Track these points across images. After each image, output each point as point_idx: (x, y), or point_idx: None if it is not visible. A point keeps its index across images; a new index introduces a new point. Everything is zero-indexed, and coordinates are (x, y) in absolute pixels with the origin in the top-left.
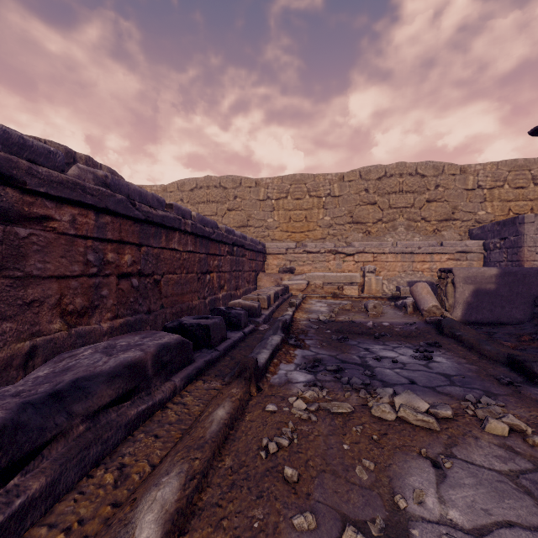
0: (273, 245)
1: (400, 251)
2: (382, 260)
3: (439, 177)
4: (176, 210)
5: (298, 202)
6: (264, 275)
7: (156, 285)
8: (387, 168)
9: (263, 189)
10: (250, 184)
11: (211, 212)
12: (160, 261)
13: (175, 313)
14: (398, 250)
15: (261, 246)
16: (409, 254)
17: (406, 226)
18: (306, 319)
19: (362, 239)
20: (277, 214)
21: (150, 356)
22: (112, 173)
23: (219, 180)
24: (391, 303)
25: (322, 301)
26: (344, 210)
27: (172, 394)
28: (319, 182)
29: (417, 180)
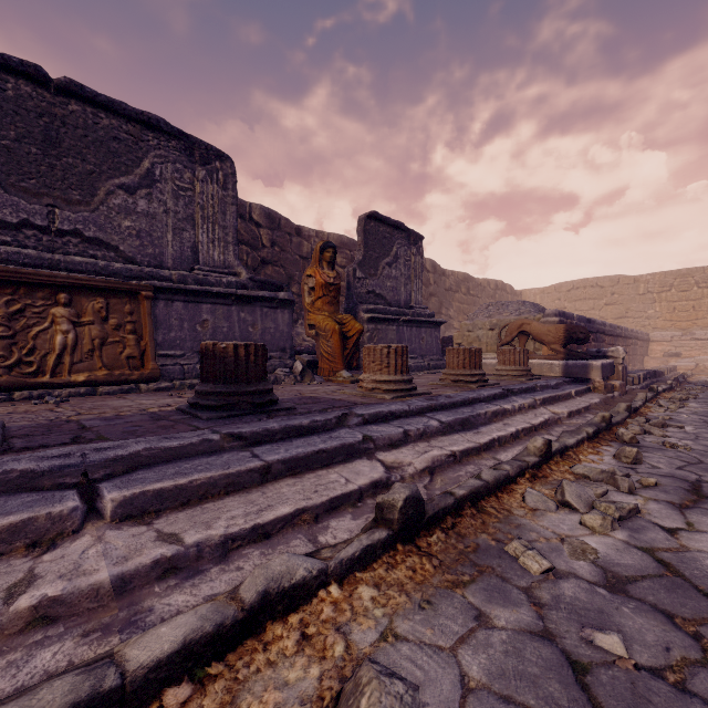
0: (657, 334)
1: None
2: None
3: None
4: (619, 328)
5: (683, 294)
6: (649, 358)
7: None
8: None
9: (643, 285)
10: (629, 282)
11: (588, 307)
12: None
13: None
14: None
15: (646, 336)
16: None
17: None
18: (695, 381)
19: None
20: (659, 306)
21: (650, 372)
22: (510, 288)
23: (596, 281)
24: None
25: None
26: None
27: (655, 382)
28: None
29: None
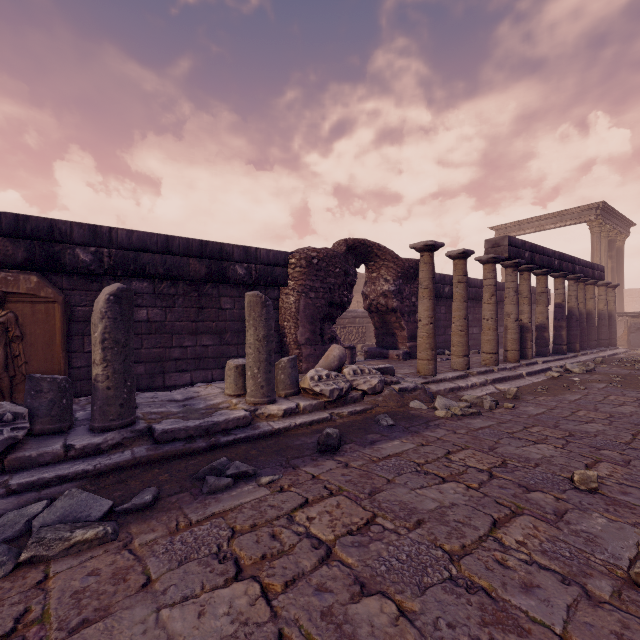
0: None
1: None
2: None
3: None
4: None
5: None
6: None
7: None
8: None
9: None
10: None
11: None
12: None
13: None
14: None
15: None
16: None
17: None
18: None
19: None
20: None
21: None
22: None
23: None
24: None
25: None
26: None
27: None
28: (632, 292)
29: None
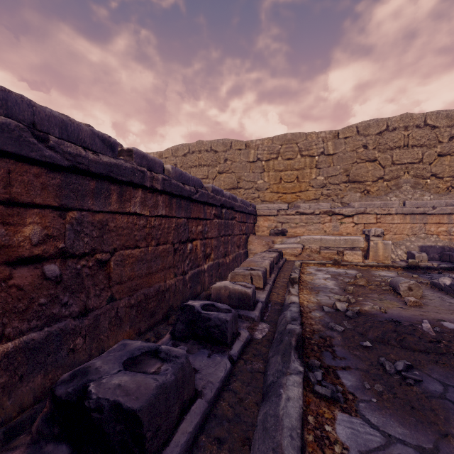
0: (264, 207)
1: (409, 212)
2: (387, 221)
3: (453, 127)
4: (137, 159)
5: (288, 162)
6: (255, 238)
7: (102, 267)
8: (390, 121)
9: (253, 151)
10: (240, 146)
11: (202, 175)
12: (107, 232)
13: (135, 303)
14: (407, 210)
15: (252, 208)
16: (421, 215)
17: (412, 184)
18: (316, 305)
19: (360, 199)
20: (267, 175)
21: None
22: None
23: (210, 144)
24: (410, 274)
25: (322, 269)
26: (339, 169)
27: None
28: (312, 141)
29: (426, 132)
